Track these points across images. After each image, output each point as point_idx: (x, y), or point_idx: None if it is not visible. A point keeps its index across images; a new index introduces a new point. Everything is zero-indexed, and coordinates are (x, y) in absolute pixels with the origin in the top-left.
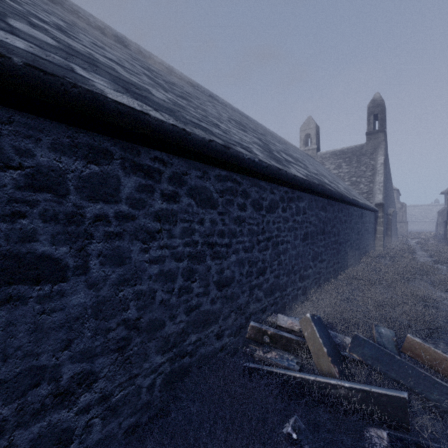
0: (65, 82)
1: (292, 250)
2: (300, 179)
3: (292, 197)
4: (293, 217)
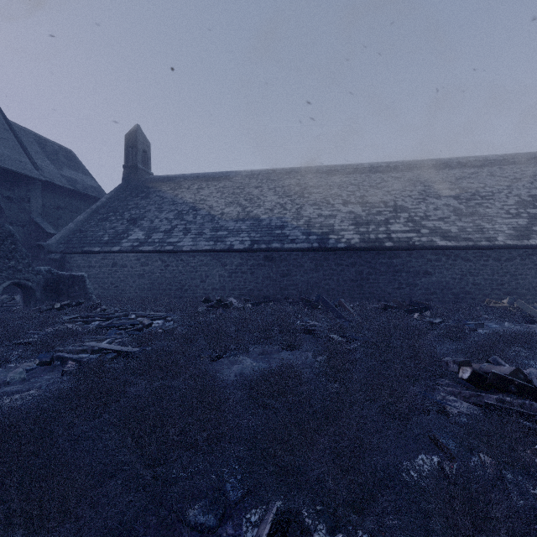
0: (432, 246)
1: (533, 279)
2: (534, 245)
3: (533, 253)
4: (534, 263)
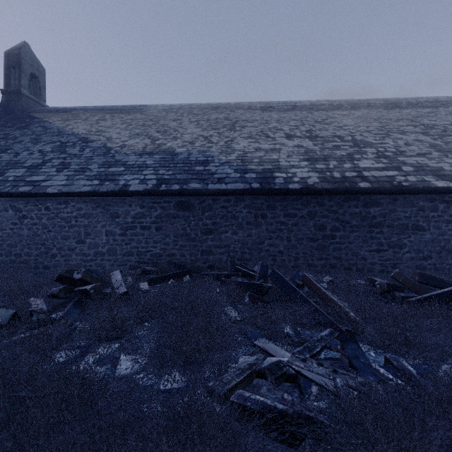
0: (428, 187)
1: None
2: None
3: None
4: None
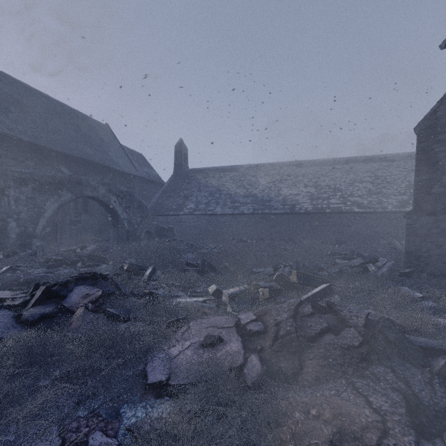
0: (351, 211)
1: None
2: (407, 211)
3: None
4: None
